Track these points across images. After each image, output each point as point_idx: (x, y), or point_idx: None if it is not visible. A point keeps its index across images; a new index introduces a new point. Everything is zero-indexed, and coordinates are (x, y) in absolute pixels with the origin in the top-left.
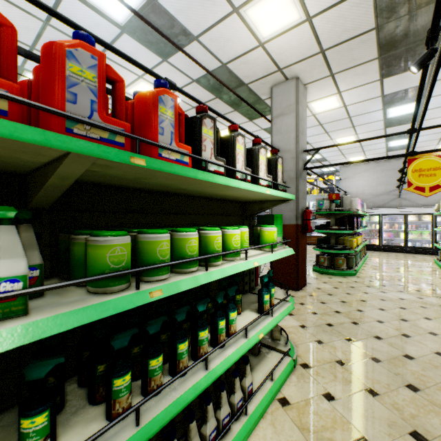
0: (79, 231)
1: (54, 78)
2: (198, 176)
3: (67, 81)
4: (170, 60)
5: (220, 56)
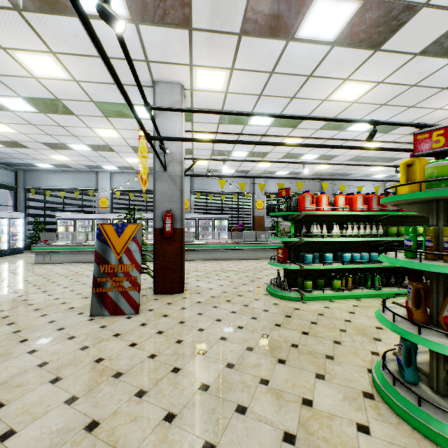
0: (383, 226)
1: None
2: (413, 214)
3: None
4: (389, 132)
5: (428, 122)
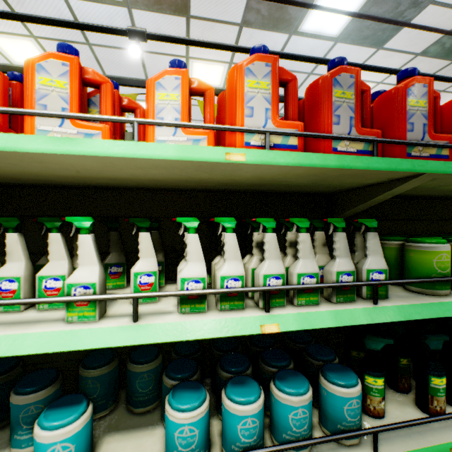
0: (385, 237)
1: (398, 116)
2: None
3: (406, 115)
4: (386, 45)
5: None
